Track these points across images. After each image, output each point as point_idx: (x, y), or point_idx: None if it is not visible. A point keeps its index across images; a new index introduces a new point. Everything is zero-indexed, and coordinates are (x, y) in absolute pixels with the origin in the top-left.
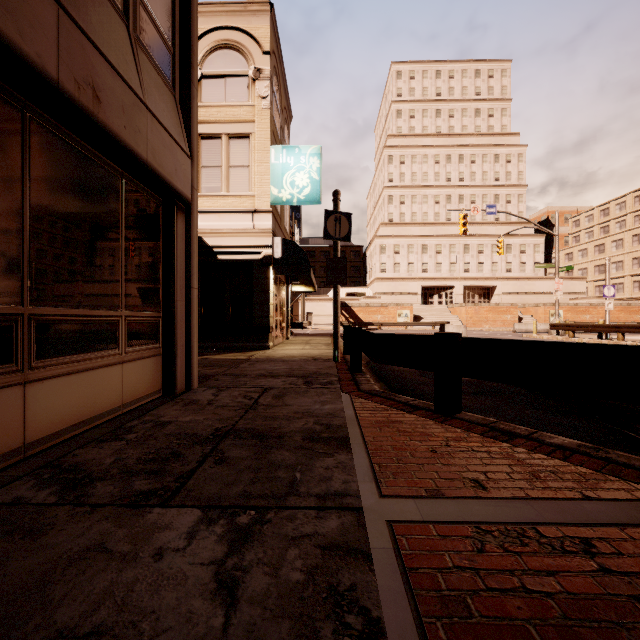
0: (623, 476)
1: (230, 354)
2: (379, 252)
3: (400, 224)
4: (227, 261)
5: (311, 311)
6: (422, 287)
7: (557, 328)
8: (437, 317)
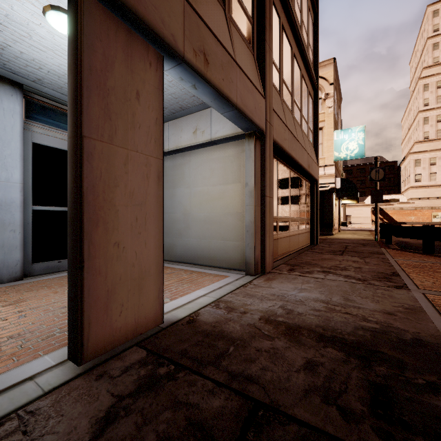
0: None
1: None
2: (413, 165)
3: (436, 140)
4: None
5: (349, 214)
6: None
7: None
8: None
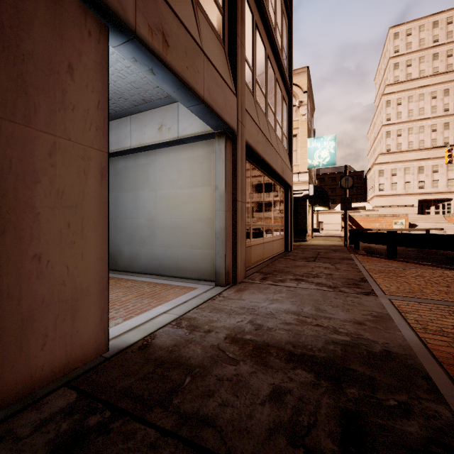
0: (433, 267)
1: None
2: (377, 176)
3: (397, 152)
4: None
5: (322, 221)
6: (418, 200)
7: None
8: (432, 224)
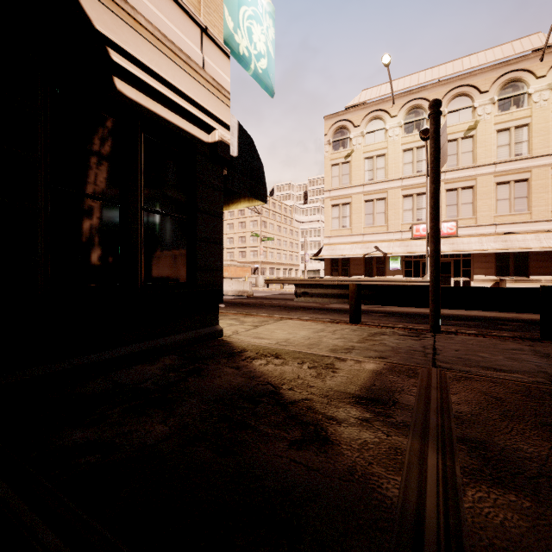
0: None
1: (279, 367)
2: None
3: None
4: (142, 110)
5: None
6: None
7: (272, 282)
8: None
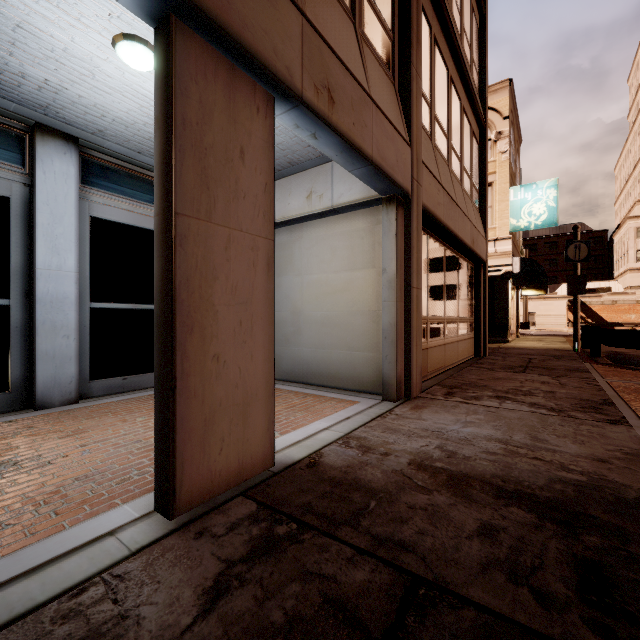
0: None
1: None
2: (633, 237)
3: None
4: None
5: (533, 311)
6: None
7: None
8: None
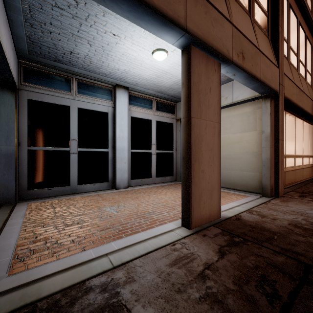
0: None
1: None
2: None
3: None
4: None
5: None
6: None
7: None
8: None
